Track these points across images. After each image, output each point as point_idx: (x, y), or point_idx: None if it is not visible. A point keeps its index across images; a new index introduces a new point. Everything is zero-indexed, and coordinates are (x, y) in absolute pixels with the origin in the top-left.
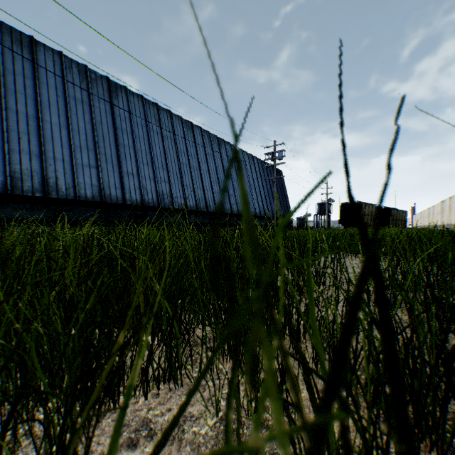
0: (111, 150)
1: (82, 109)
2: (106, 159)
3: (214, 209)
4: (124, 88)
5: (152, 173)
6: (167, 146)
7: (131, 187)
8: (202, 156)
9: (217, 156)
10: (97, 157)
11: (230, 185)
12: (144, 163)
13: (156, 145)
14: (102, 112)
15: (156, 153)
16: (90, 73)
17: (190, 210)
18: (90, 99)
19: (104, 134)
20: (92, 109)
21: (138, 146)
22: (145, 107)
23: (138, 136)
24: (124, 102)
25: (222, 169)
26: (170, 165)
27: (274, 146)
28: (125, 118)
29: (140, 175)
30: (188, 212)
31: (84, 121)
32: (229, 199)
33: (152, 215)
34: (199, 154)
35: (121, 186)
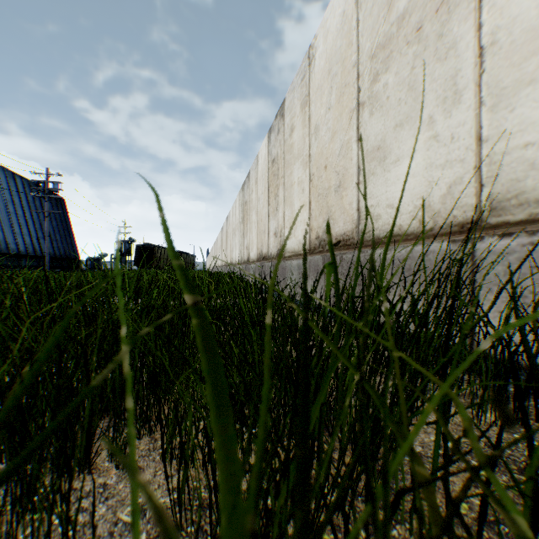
0: None
1: None
2: None
3: None
4: None
5: None
6: None
7: None
8: None
9: None
10: None
11: None
12: None
13: None
14: None
15: None
16: None
17: None
18: None
19: None
20: None
21: None
22: None
23: None
24: None
25: None
26: None
27: (47, 174)
28: None
29: None
30: None
31: None
32: None
33: None
34: None
35: None
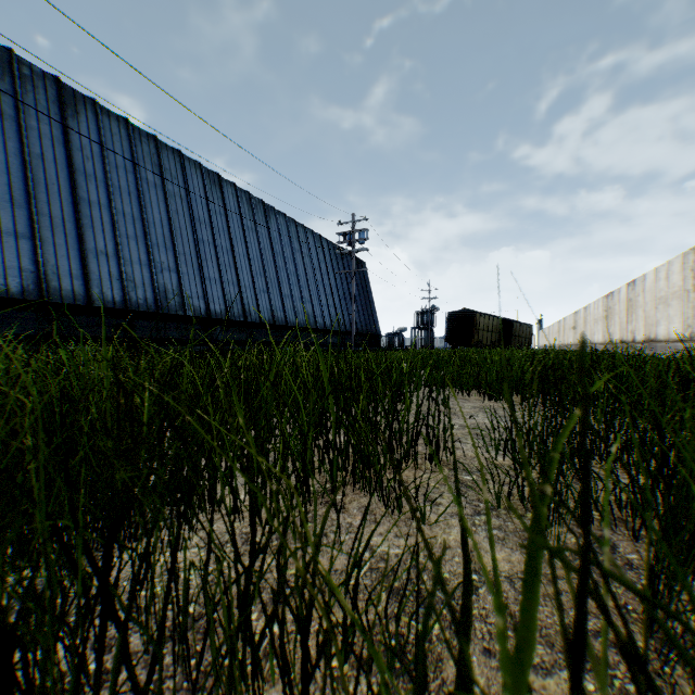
0: (64, 208)
1: (2, 128)
2: (52, 224)
3: (257, 318)
4: (92, 102)
5: (146, 255)
6: (174, 209)
7: (105, 276)
8: (237, 232)
9: (264, 233)
10: (32, 219)
11: (285, 280)
12: (130, 237)
13: (154, 207)
14: (44, 139)
15: (153, 221)
16: (20, 65)
17: (215, 318)
18: (20, 113)
19: (50, 179)
20: (24, 130)
21: (118, 205)
22: (133, 140)
23: (118, 189)
24: (92, 127)
25: (272, 254)
26: (179, 242)
27: (352, 222)
28: (93, 154)
29: (122, 257)
30: (211, 322)
31: (6, 152)
32: (282, 302)
33: (145, 326)
34: (232, 228)
35: (83, 274)
